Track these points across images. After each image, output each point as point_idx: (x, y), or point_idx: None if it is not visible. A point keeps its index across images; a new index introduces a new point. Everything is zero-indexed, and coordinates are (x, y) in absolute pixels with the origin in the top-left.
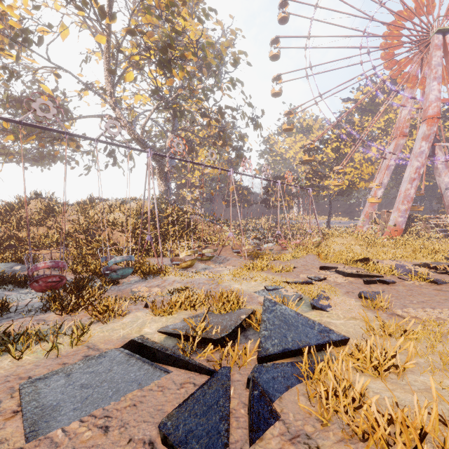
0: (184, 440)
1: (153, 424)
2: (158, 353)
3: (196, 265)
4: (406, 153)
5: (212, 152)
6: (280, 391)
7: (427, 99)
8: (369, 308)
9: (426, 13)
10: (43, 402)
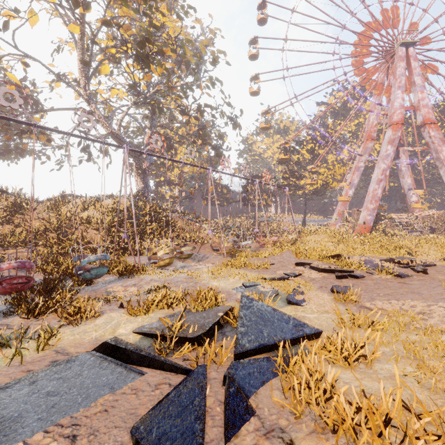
0: (158, 444)
1: (125, 429)
2: (133, 355)
3: (175, 263)
4: (374, 156)
5: (191, 150)
6: (256, 387)
7: (392, 106)
8: (340, 301)
9: (392, 26)
10: (2, 414)
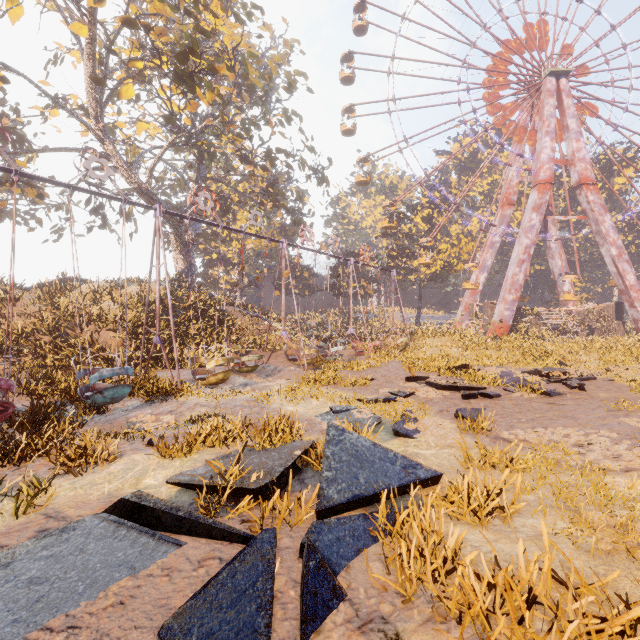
0: None
1: (150, 630)
2: (165, 517)
3: (232, 379)
4: (514, 227)
5: (257, 214)
6: (348, 558)
7: (538, 159)
8: (468, 431)
9: (538, 48)
10: None
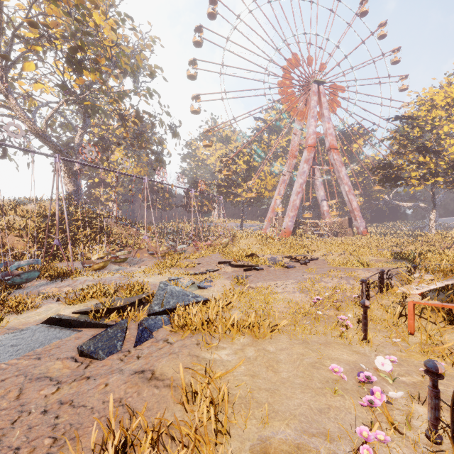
0: (94, 351)
1: (73, 351)
2: (74, 322)
3: (110, 267)
4: None
5: (127, 160)
6: (158, 328)
7: (308, 132)
8: (236, 285)
9: (309, 65)
10: None
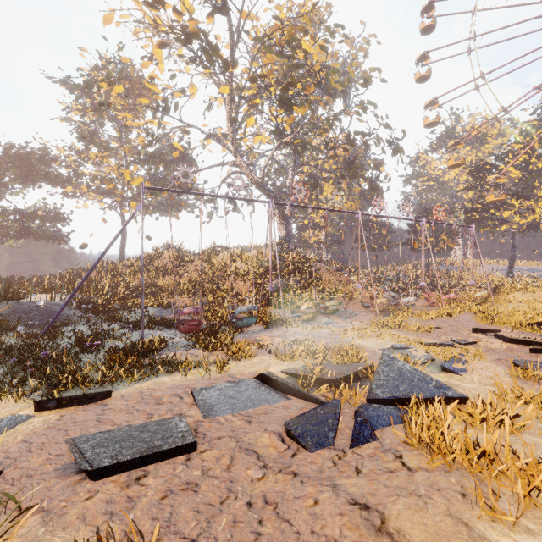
0: (302, 435)
1: (280, 425)
2: (282, 386)
3: (319, 319)
4: None
5: (337, 194)
6: (383, 425)
7: None
8: (519, 378)
9: None
10: (208, 401)
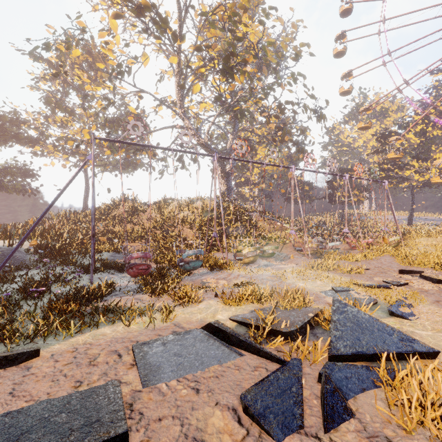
0: (263, 414)
1: (234, 395)
2: (232, 338)
3: (258, 261)
4: None
5: (274, 150)
6: (355, 392)
7: None
8: None
9: None
10: (149, 361)
